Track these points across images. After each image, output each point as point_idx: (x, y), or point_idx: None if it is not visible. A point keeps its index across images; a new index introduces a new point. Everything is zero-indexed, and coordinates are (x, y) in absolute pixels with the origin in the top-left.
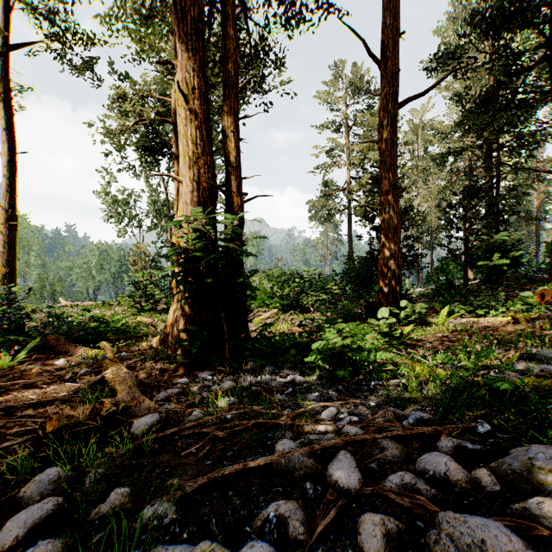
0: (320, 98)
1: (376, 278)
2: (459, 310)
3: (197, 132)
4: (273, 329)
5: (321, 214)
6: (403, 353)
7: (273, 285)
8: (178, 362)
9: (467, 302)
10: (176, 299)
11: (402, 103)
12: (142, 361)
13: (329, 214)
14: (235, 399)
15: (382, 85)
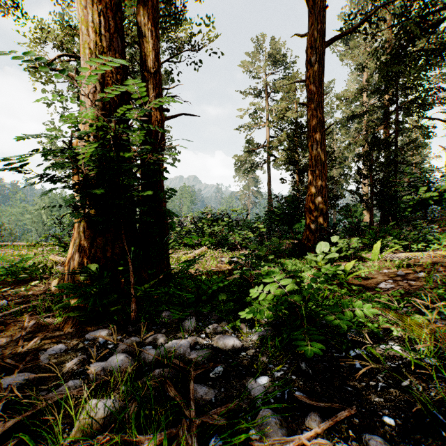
0: (244, 68)
1: (301, 216)
2: (393, 244)
3: (102, 19)
4: (201, 266)
5: (245, 167)
6: (363, 296)
7: (203, 225)
8: (65, 315)
9: (396, 237)
10: (76, 232)
11: (329, 42)
12: (18, 314)
13: (251, 167)
14: (116, 404)
15: (310, 24)
